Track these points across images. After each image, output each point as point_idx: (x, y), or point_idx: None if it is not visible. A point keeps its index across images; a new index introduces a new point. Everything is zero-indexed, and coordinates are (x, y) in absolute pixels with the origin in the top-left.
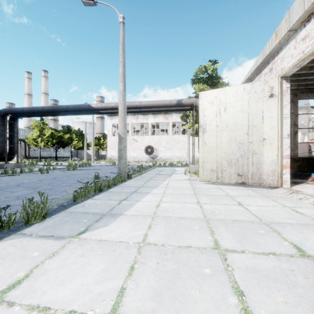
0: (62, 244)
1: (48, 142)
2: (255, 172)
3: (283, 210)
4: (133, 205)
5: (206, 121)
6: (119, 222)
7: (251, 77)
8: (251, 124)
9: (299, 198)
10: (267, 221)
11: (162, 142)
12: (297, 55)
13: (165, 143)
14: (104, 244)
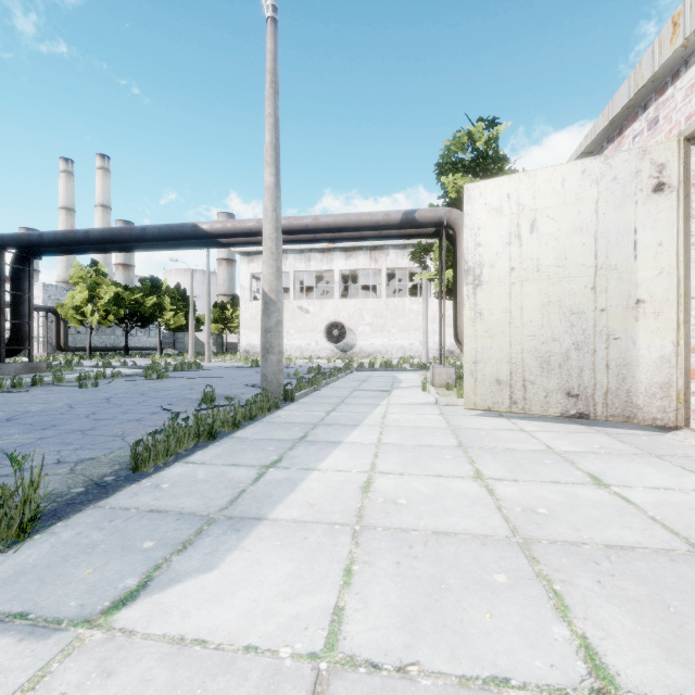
0: (41, 659)
1: (109, 315)
2: (614, 389)
3: None
4: (297, 484)
5: (483, 257)
6: (254, 550)
7: (593, 148)
8: (604, 264)
9: None
10: None
11: (365, 314)
12: None
13: (372, 315)
14: (190, 661)
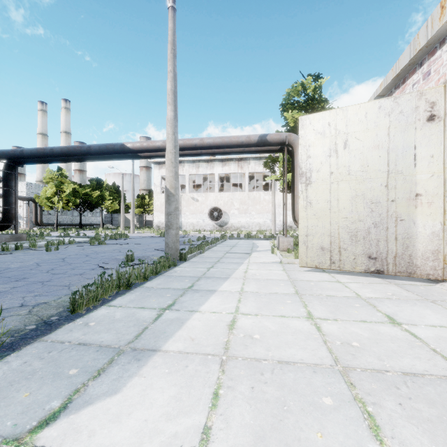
0: None
1: (69, 202)
2: (400, 254)
3: None
4: (184, 322)
5: (312, 165)
6: (148, 376)
7: (385, 92)
8: (394, 170)
9: None
10: None
11: (235, 202)
12: None
13: (239, 203)
14: None
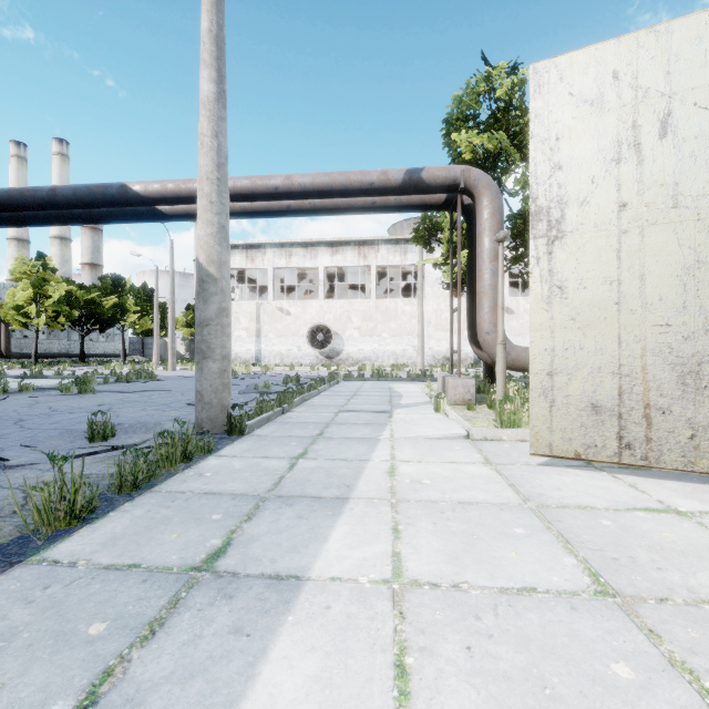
0: None
1: (59, 316)
2: None
3: None
4: None
5: (567, 188)
6: None
7: None
8: None
9: None
10: None
11: (353, 317)
12: None
13: (361, 318)
14: None
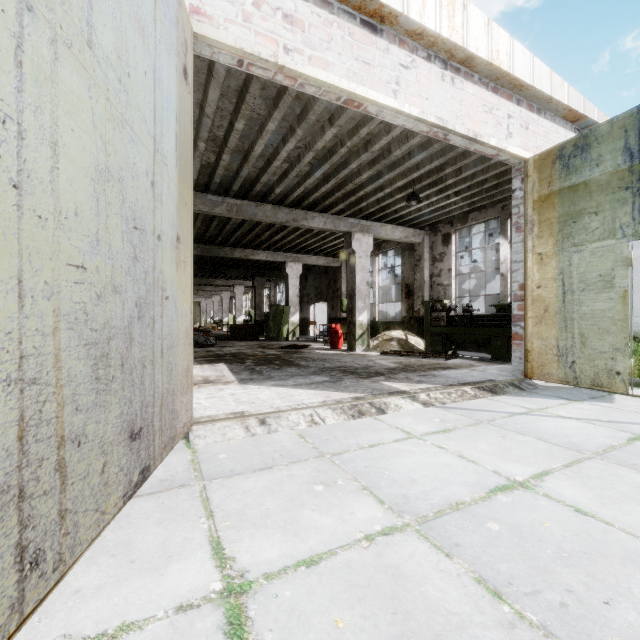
0: None
1: None
2: (167, 394)
3: (458, 440)
4: None
5: None
6: None
7: None
8: (161, 145)
9: (312, 423)
10: (578, 452)
11: None
12: (268, 36)
13: None
14: None
